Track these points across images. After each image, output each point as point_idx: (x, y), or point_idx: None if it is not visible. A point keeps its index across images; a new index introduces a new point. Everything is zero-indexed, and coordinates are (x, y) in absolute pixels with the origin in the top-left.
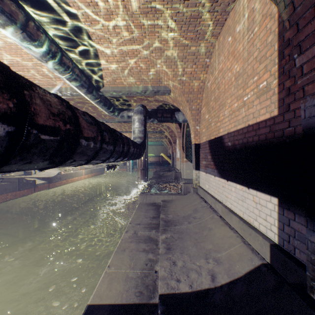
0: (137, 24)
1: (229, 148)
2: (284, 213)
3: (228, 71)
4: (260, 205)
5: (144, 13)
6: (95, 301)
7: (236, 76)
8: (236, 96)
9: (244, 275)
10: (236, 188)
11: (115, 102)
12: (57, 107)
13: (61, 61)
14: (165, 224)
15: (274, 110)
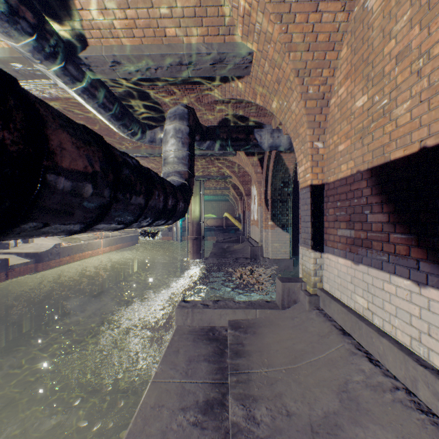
0: None
1: None
2: None
3: None
4: None
5: None
6: None
7: None
8: None
9: None
10: None
11: (135, 110)
12: None
13: None
14: None
15: None
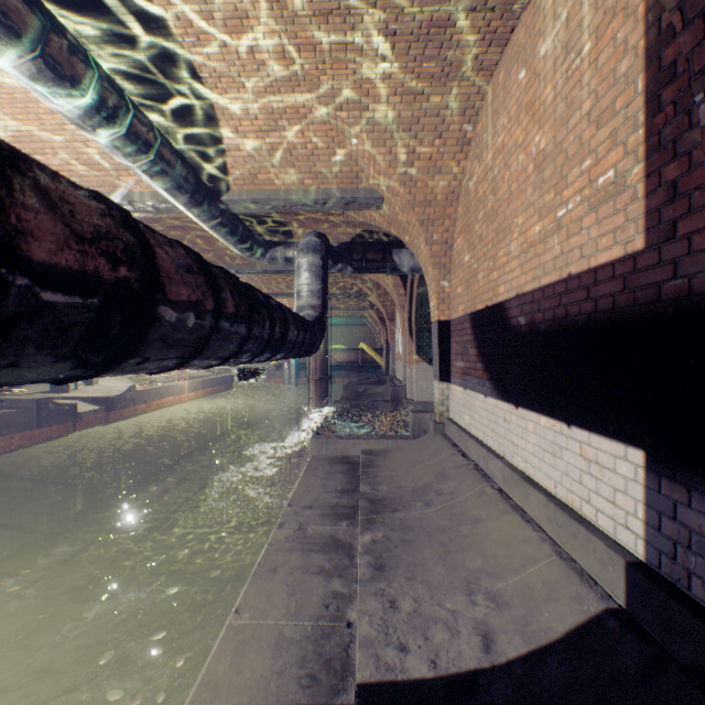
0: (306, 42)
1: (521, 331)
2: (661, 487)
3: (519, 151)
4: (598, 466)
5: (322, 13)
6: (201, 700)
7: (537, 160)
8: (539, 208)
9: (563, 638)
10: (538, 424)
11: (256, 227)
12: (93, 221)
13: (130, 128)
14: (371, 507)
15: (635, 238)
